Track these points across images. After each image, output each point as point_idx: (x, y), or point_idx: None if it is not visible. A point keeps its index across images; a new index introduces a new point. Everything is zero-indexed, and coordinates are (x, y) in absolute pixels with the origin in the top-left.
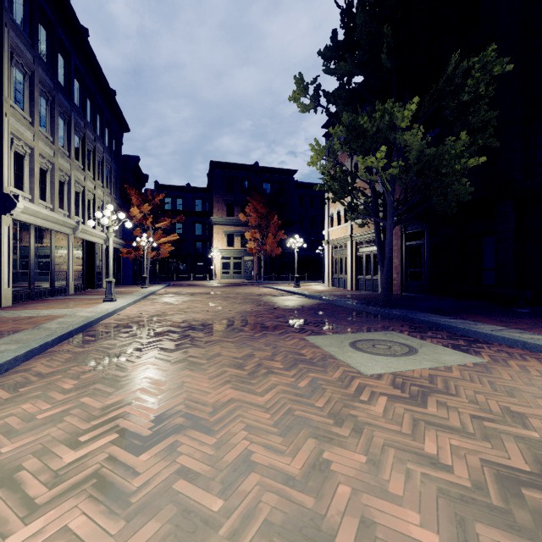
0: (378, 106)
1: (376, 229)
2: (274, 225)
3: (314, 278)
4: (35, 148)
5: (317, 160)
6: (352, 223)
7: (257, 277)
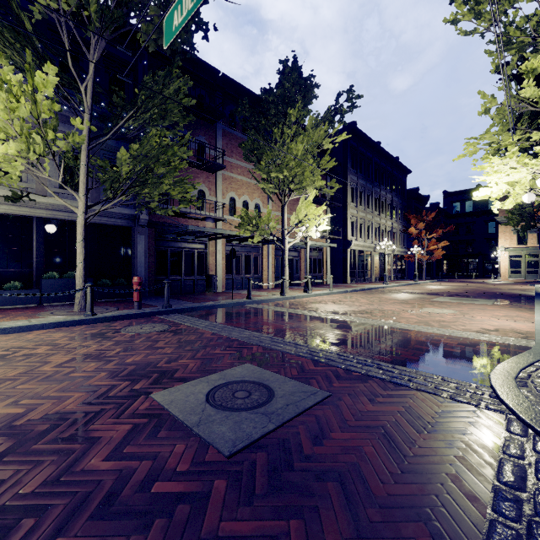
0: None
1: None
2: None
3: None
4: (357, 217)
5: None
6: None
7: None
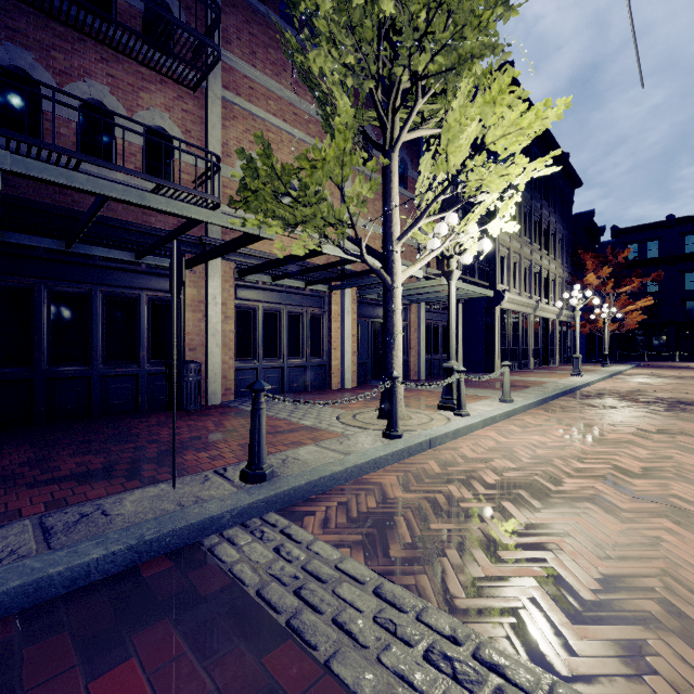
0: None
1: None
2: None
3: None
4: (510, 248)
5: None
6: None
7: None
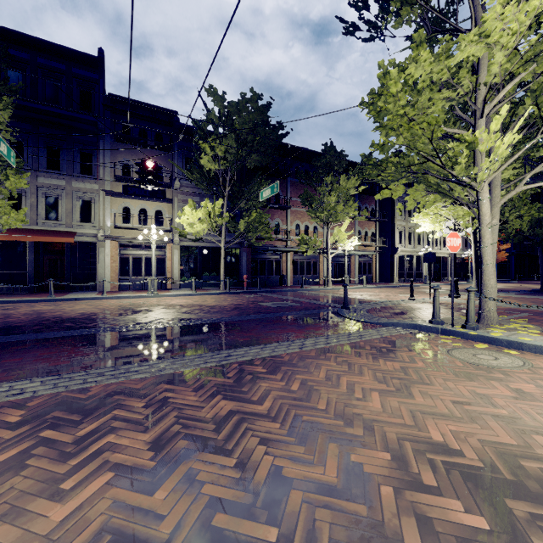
0: None
1: None
2: None
3: None
4: (406, 227)
5: None
6: None
7: None
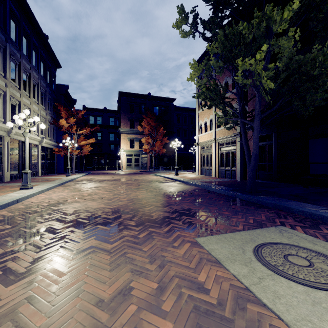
0: (256, 13)
1: (243, 130)
2: (161, 134)
3: (187, 168)
4: None
5: (195, 76)
6: (216, 130)
7: (150, 168)
